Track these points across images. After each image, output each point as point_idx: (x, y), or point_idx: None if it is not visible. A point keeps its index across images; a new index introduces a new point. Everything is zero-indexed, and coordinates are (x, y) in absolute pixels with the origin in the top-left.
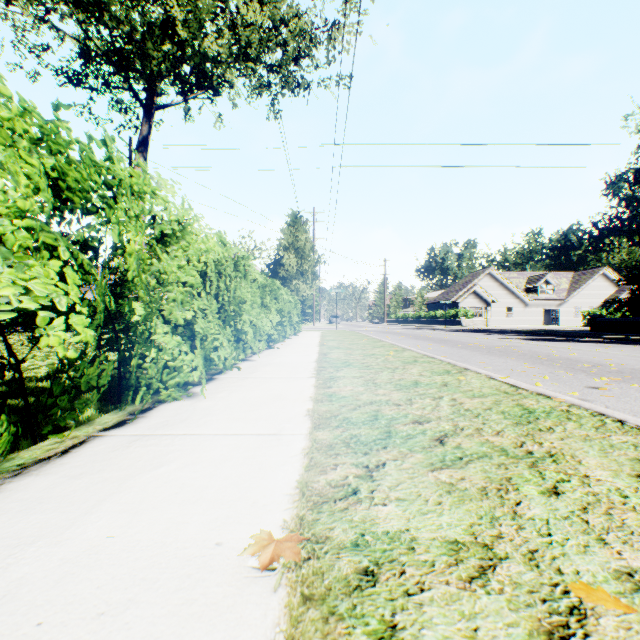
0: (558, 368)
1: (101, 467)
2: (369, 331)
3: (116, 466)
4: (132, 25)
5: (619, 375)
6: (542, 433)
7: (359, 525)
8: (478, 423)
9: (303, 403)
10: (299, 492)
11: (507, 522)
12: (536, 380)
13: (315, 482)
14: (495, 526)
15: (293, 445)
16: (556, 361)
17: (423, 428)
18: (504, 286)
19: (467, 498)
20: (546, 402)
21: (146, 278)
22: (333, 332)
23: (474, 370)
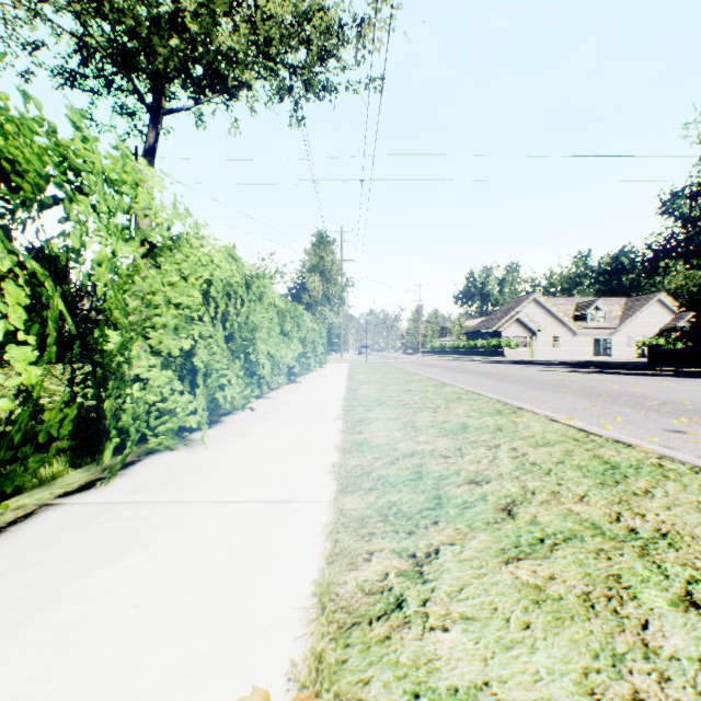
0: (625, 406)
1: (40, 557)
2: (403, 363)
3: (62, 556)
4: (138, 20)
5: (698, 415)
6: (639, 499)
7: (409, 674)
8: (552, 483)
9: (327, 454)
10: (317, 603)
11: (639, 666)
12: (603, 421)
13: (341, 585)
14: (623, 675)
15: (312, 519)
16: (620, 398)
17: (482, 491)
18: (550, 313)
19: (566, 615)
20: (629, 452)
21: (120, 296)
22: (363, 364)
23: (530, 410)
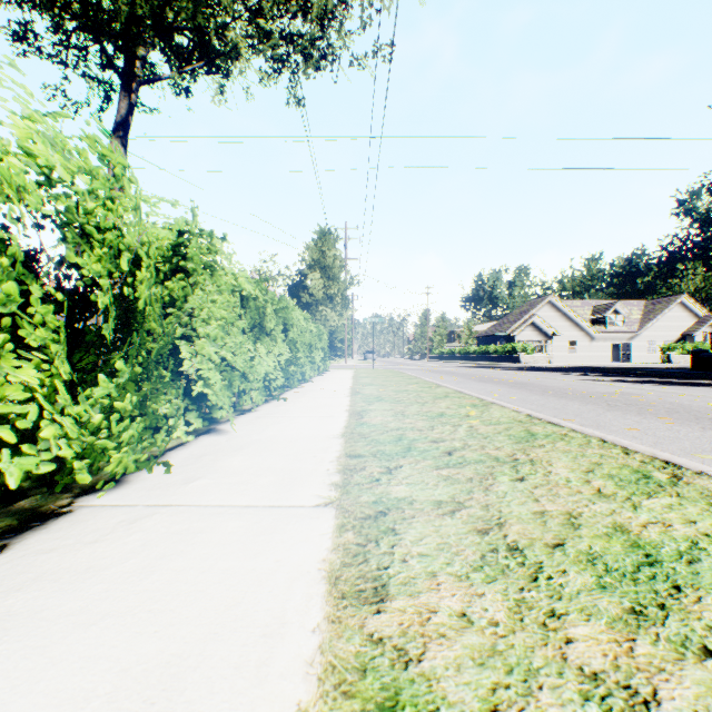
0: None
1: None
2: (413, 370)
3: None
4: None
5: None
6: None
7: None
8: None
9: None
10: None
11: None
12: None
13: None
14: None
15: None
16: None
17: None
18: (567, 317)
19: None
20: None
21: None
22: (369, 371)
23: (696, 469)
